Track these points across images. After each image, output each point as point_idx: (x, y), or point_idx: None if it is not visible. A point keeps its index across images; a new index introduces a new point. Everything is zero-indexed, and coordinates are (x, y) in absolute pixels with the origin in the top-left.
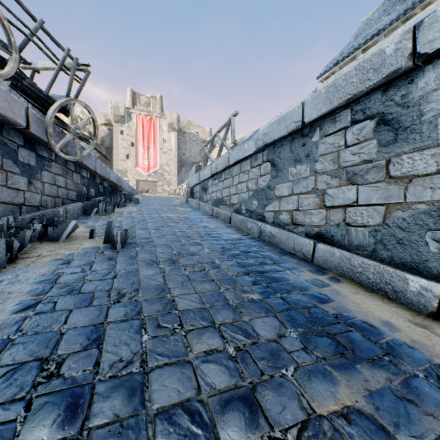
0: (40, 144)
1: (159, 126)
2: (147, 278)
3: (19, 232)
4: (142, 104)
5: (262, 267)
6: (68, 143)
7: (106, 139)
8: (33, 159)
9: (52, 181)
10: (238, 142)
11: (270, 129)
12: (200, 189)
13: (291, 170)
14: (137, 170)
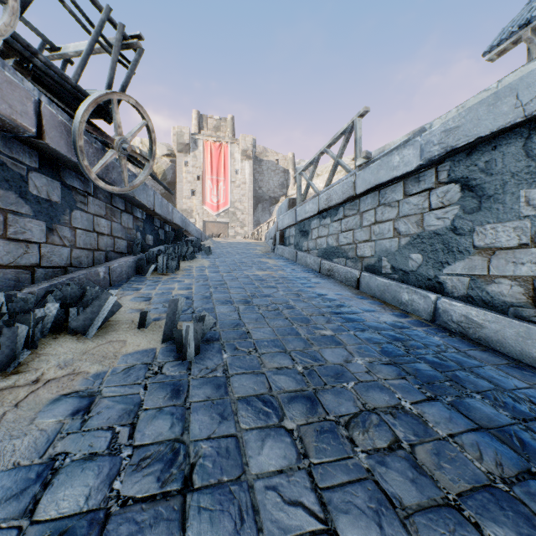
0: (67, 167)
1: (230, 153)
2: (271, 487)
3: (15, 321)
4: (210, 128)
5: (533, 432)
6: (112, 167)
7: (168, 172)
8: (56, 192)
9: (89, 225)
10: (373, 156)
11: (465, 119)
12: (296, 232)
13: (530, 194)
14: (204, 209)
